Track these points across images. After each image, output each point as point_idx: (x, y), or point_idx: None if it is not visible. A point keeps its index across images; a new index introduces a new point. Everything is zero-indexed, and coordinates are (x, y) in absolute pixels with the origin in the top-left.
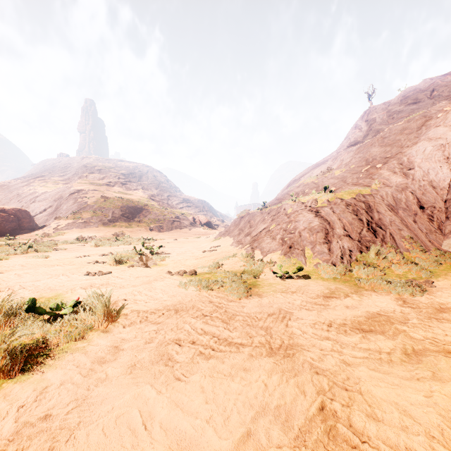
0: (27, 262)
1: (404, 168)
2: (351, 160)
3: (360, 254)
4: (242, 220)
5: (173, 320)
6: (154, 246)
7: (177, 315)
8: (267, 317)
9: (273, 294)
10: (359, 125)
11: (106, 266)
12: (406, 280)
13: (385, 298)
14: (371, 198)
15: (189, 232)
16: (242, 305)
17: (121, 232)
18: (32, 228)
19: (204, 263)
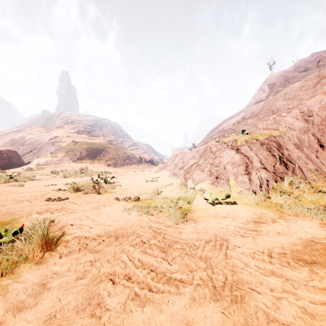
0: (4, 190)
1: (304, 115)
2: (260, 111)
3: (275, 183)
4: (176, 158)
5: (111, 248)
6: (109, 177)
7: (116, 242)
8: (205, 245)
9: (206, 219)
10: (262, 87)
11: (66, 193)
12: (321, 205)
13: (310, 223)
14: (280, 138)
15: (137, 167)
16: (179, 231)
17: (86, 167)
18: (20, 164)
19: (146, 191)
